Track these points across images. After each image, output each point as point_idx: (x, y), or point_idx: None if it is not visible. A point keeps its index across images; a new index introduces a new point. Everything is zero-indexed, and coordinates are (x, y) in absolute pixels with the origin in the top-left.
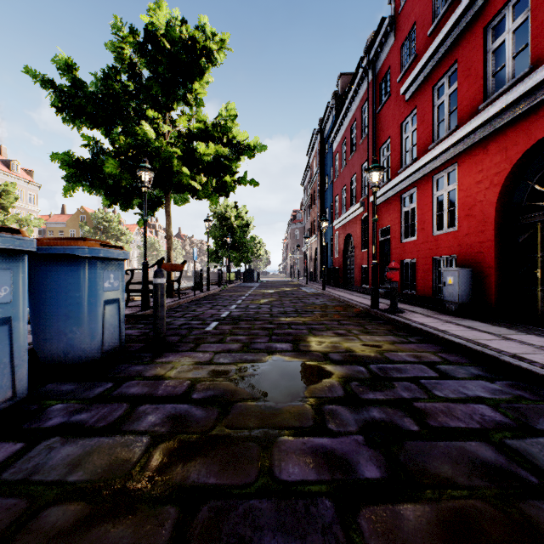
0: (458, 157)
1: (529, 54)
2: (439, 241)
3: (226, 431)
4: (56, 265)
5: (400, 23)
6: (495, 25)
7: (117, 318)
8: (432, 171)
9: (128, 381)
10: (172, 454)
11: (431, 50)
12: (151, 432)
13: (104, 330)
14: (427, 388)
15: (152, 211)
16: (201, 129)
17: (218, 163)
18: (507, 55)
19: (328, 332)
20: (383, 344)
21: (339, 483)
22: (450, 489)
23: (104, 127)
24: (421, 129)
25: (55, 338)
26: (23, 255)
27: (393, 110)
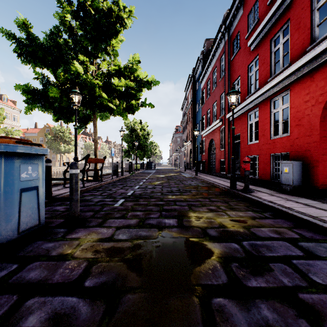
0: (290, 85)
1: None
2: (276, 143)
3: None
4: None
5: (247, 0)
6: None
7: (36, 202)
8: (270, 96)
9: (33, 261)
10: None
11: (270, 14)
12: None
13: (20, 213)
14: (302, 271)
15: (85, 124)
16: (116, 70)
17: (127, 92)
18: None
19: (203, 208)
20: (247, 219)
21: None
22: None
23: (51, 68)
24: (262, 68)
25: None
26: None
27: (242, 57)
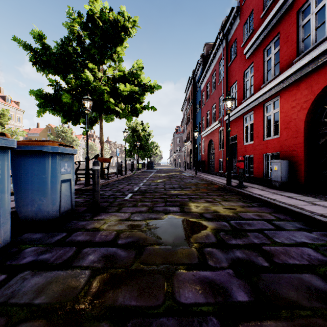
0: (280, 92)
1: (326, 27)
2: (268, 144)
3: (141, 266)
4: (30, 157)
5: (243, 10)
6: (304, 9)
7: (69, 191)
8: (263, 101)
9: (76, 231)
10: (105, 283)
11: (263, 26)
12: (91, 267)
13: (61, 199)
14: (269, 236)
15: (91, 126)
16: (121, 76)
17: (131, 96)
18: (312, 28)
19: (201, 200)
20: (237, 208)
21: (221, 305)
22: (298, 309)
23: (62, 74)
24: (256, 75)
25: (30, 204)
26: (7, 150)
27: (238, 64)
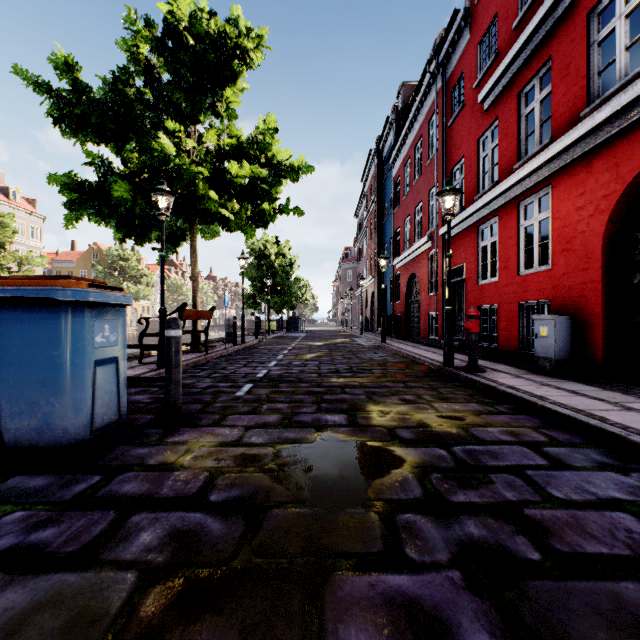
0: (553, 178)
1: None
2: (528, 283)
3: (254, 561)
4: (27, 313)
5: (477, 16)
6: (602, 9)
7: (115, 383)
8: (518, 196)
9: (124, 472)
10: (167, 607)
11: (517, 46)
12: (142, 563)
13: (94, 400)
14: (538, 483)
15: (174, 246)
16: (233, 146)
17: (254, 187)
18: (618, 47)
19: (393, 398)
20: (466, 415)
21: None
22: None
23: (114, 143)
24: (504, 145)
25: (26, 412)
26: None
27: (468, 122)
